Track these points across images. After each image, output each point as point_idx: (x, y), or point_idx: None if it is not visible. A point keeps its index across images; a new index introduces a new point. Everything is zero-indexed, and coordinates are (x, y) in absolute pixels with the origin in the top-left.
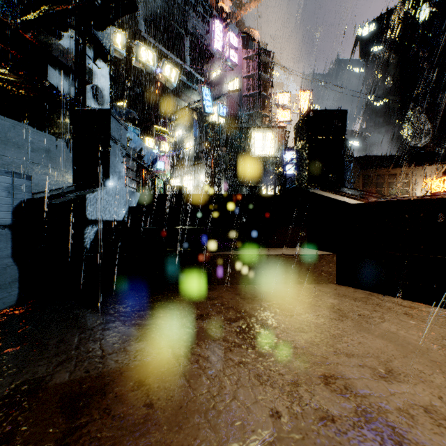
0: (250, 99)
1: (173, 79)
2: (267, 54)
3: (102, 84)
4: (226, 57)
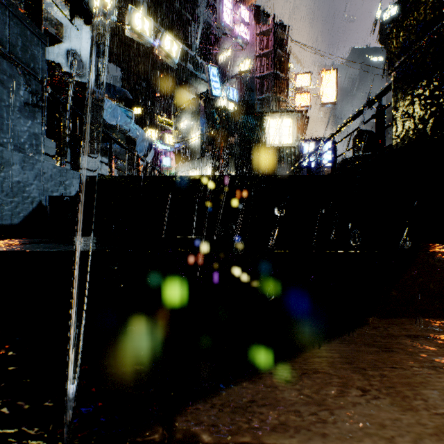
0: (264, 81)
1: (174, 53)
2: (284, 30)
3: (83, 51)
4: (237, 33)
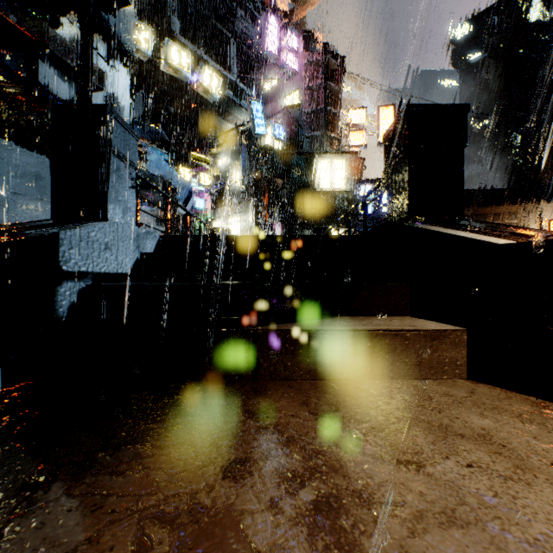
0: (314, 117)
1: (214, 89)
2: (336, 59)
3: (119, 93)
4: (283, 63)
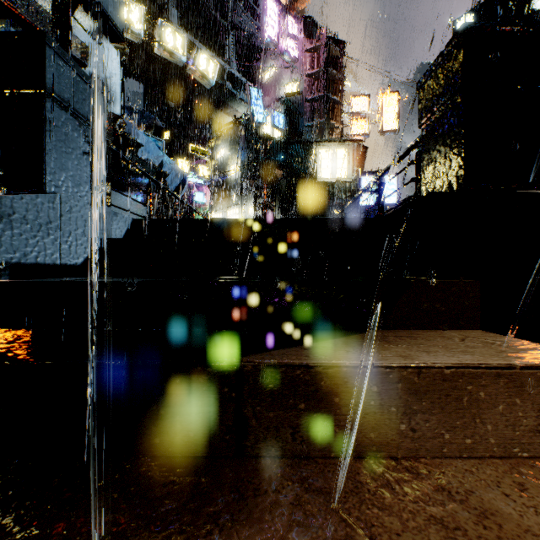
0: (315, 105)
1: (210, 74)
2: (338, 45)
3: (108, 74)
4: (283, 49)
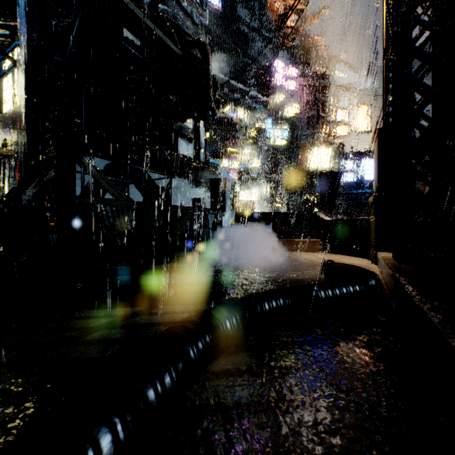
0: (309, 120)
1: (245, 119)
2: (326, 78)
3: (201, 136)
4: (288, 88)
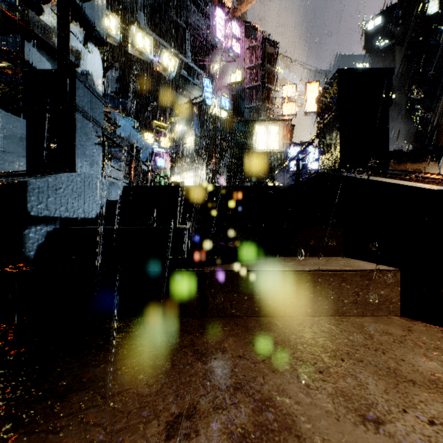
0: (253, 91)
1: (171, 68)
2: (272, 44)
3: (94, 71)
4: (228, 47)
